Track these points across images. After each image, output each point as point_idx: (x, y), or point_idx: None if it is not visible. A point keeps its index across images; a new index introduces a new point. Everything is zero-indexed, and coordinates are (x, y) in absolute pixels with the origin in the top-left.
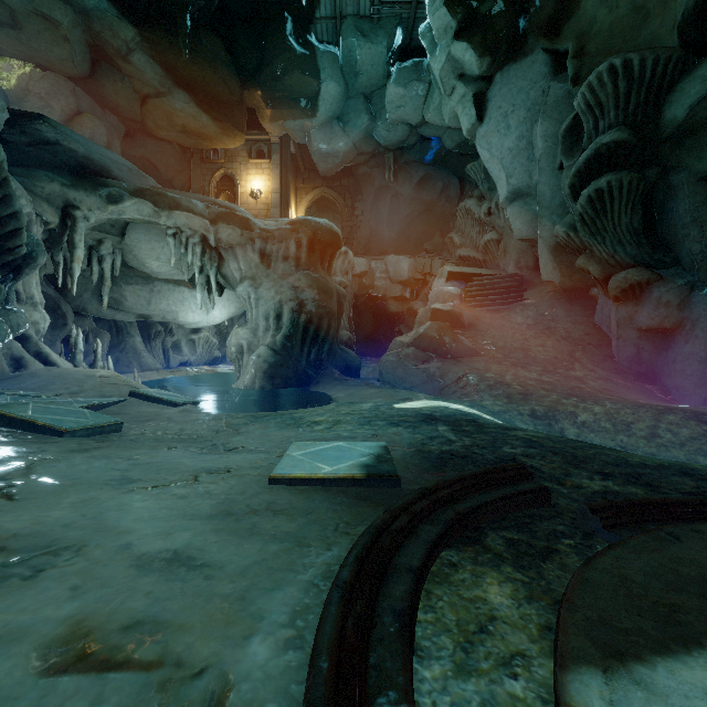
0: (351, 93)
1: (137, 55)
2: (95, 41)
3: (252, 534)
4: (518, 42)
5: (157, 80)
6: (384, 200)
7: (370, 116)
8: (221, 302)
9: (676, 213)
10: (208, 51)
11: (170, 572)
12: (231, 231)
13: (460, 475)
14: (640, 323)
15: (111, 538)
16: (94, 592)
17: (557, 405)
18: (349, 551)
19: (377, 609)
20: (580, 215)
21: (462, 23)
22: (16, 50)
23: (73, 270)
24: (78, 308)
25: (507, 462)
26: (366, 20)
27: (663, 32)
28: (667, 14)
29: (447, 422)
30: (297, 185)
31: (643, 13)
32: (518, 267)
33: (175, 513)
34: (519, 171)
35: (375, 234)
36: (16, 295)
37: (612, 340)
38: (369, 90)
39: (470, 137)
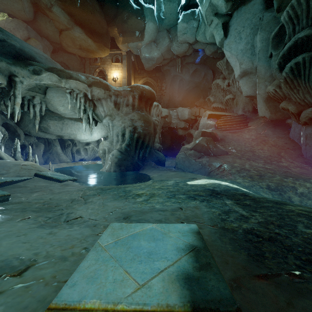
0: (160, 29)
1: (55, 8)
2: (34, 0)
3: None
4: None
5: (66, 21)
6: (176, 82)
7: (169, 39)
8: (97, 129)
9: None
10: (90, 5)
11: None
12: (99, 91)
13: None
14: None
15: None
16: None
17: (282, 182)
18: None
19: None
20: (284, 79)
21: None
22: None
23: (15, 109)
24: (27, 132)
25: None
26: None
27: None
28: None
29: (229, 196)
30: (135, 76)
31: None
32: (244, 111)
33: None
34: (246, 61)
35: (171, 98)
36: None
37: (302, 146)
38: (169, 27)
39: (220, 46)
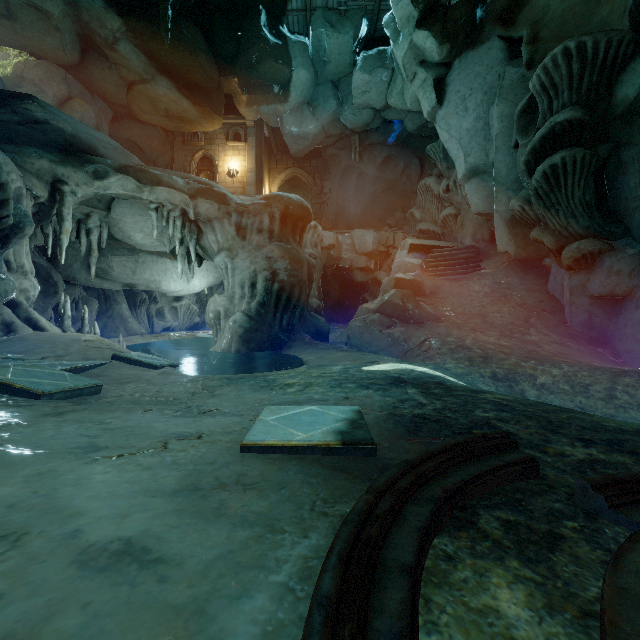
0: (320, 80)
1: (123, 44)
2: (84, 31)
3: (219, 515)
4: (475, 30)
5: (141, 67)
6: (351, 179)
7: (338, 101)
8: (200, 272)
9: (627, 187)
10: (188, 40)
11: (118, 572)
12: (209, 205)
13: (442, 445)
14: (592, 290)
15: (58, 522)
16: (19, 604)
17: (516, 368)
18: (331, 547)
19: (368, 631)
20: (535, 190)
21: (423, 13)
22: (11, 39)
23: (61, 241)
24: (69, 278)
25: (482, 427)
26: (334, 12)
27: (613, 18)
28: (618, 1)
29: (416, 385)
30: (271, 165)
31: (594, 1)
32: (475, 240)
33: (136, 488)
34: (476, 150)
35: (341, 210)
36: (7, 264)
37: (565, 307)
38: (337, 77)
39: (430, 119)
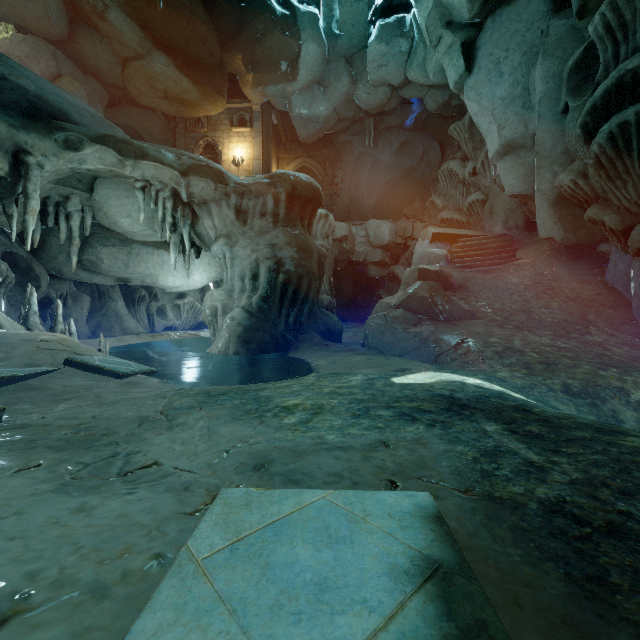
0: (332, 56)
1: (114, 13)
2: None
3: None
4: None
5: (136, 41)
6: (364, 168)
7: (351, 78)
8: (201, 266)
9: None
10: (185, 7)
11: None
12: (204, 184)
13: None
14: None
15: None
16: None
17: (595, 379)
18: None
19: None
20: (595, 158)
21: None
22: None
23: (26, 222)
24: (54, 271)
25: None
26: None
27: None
28: None
29: (489, 413)
30: (279, 155)
31: None
32: (506, 228)
33: None
34: (513, 121)
35: (354, 202)
36: None
37: (633, 300)
38: (350, 52)
39: (456, 90)
